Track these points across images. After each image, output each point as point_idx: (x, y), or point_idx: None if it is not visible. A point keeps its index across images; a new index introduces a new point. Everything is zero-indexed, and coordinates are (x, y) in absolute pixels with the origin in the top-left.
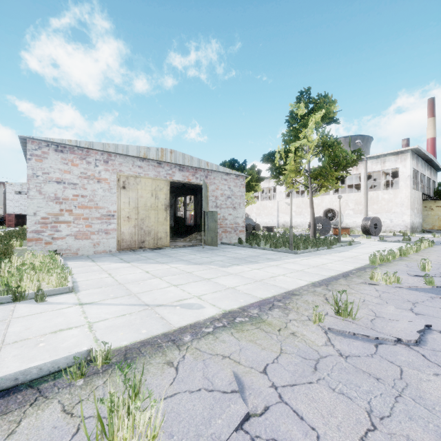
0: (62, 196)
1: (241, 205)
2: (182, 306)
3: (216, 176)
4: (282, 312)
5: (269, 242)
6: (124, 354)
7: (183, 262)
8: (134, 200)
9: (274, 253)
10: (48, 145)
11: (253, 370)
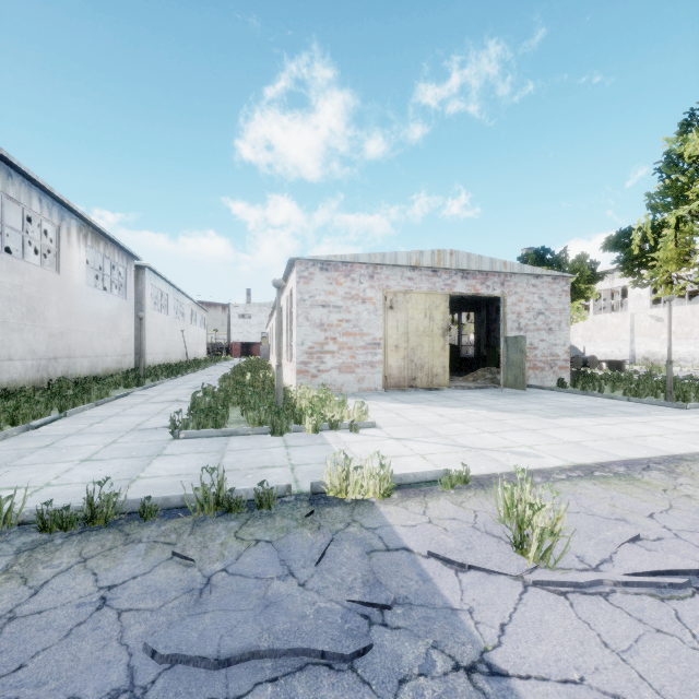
0: (327, 322)
1: (562, 325)
2: (513, 453)
3: (519, 281)
4: (665, 475)
5: (620, 388)
6: (476, 481)
7: (481, 407)
8: (403, 323)
9: (634, 405)
10: (314, 264)
11: (635, 513)
